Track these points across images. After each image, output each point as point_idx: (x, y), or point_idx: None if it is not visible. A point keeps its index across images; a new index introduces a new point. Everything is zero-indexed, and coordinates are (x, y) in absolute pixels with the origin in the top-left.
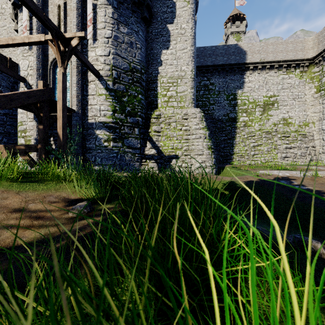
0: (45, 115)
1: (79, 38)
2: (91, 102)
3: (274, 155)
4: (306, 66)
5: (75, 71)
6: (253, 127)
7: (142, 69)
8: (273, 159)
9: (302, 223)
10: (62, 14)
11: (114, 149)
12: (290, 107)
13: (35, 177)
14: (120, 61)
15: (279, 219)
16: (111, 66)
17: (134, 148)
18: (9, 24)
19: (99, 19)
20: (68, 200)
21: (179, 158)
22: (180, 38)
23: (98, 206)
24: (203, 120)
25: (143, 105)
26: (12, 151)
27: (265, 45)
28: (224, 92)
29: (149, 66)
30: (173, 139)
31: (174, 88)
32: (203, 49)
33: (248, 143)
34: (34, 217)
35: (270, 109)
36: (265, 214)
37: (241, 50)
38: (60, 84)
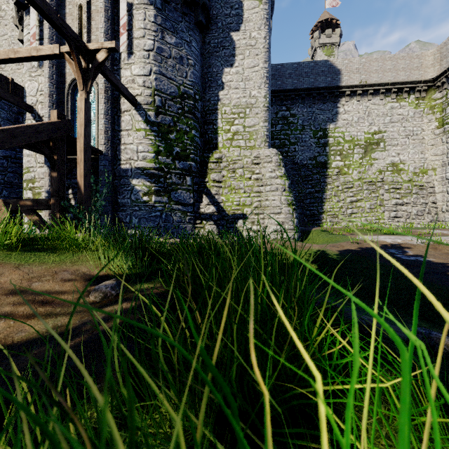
0: (60, 157)
1: (108, 50)
2: (125, 141)
3: (380, 214)
4: (424, 91)
5: (102, 97)
6: (350, 176)
7: (196, 95)
8: (379, 220)
9: (423, 310)
10: (85, 18)
11: (157, 205)
12: (402, 147)
13: (43, 244)
14: (166, 83)
15: (389, 303)
16: (153, 90)
17: (185, 204)
18: (12, 32)
19: (137, 24)
20: (90, 277)
21: (248, 218)
22: (249, 52)
23: (132, 286)
24: (282, 165)
25: (197, 144)
26: (14, 208)
27: (367, 62)
28: (310, 126)
29: (205, 91)
30: (239, 192)
31: (241, 121)
32: (281, 67)
33: (343, 198)
34: (40, 302)
35: (374, 150)
36: (369, 297)
37: (334, 68)
38: (81, 114)
